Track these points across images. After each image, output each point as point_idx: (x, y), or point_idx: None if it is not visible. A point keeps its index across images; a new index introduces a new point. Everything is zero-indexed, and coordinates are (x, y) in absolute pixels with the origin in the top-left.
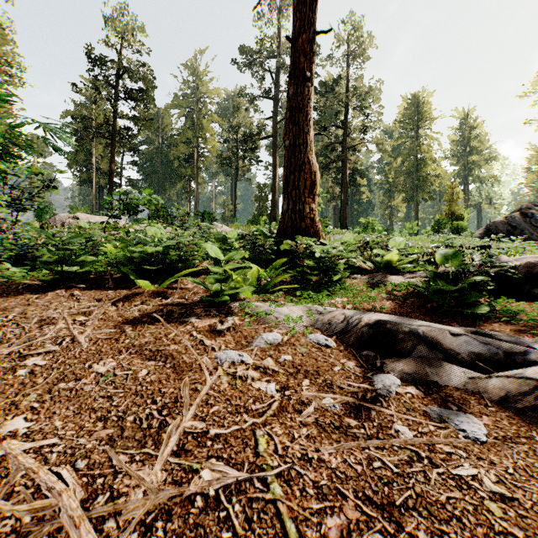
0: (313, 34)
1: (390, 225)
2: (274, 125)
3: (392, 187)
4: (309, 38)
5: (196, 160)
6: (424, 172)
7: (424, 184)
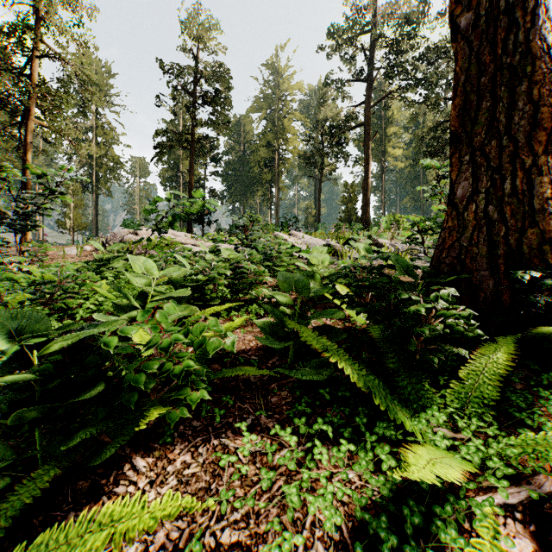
0: None
1: None
2: (366, 110)
3: None
4: None
5: (276, 164)
6: None
7: None
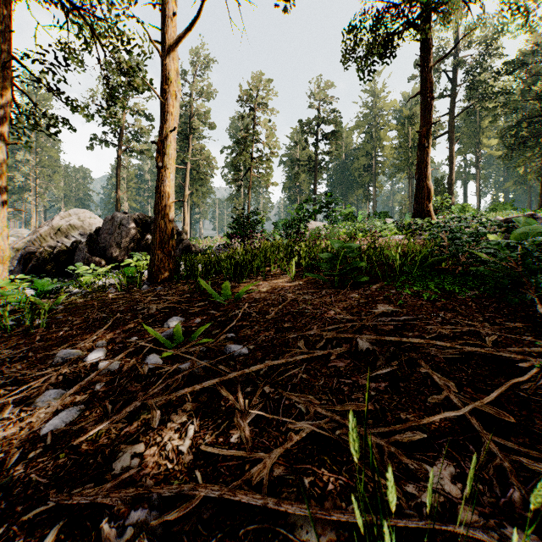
0: (430, 125)
1: None
2: (450, 121)
3: None
4: (427, 128)
5: (374, 168)
6: None
7: None
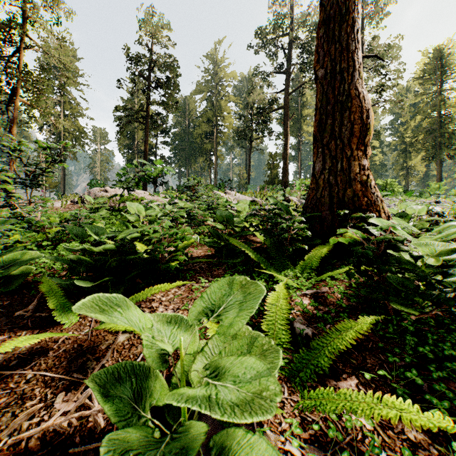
0: None
1: (406, 186)
2: (285, 96)
3: (408, 146)
4: None
5: (215, 137)
6: (448, 128)
7: (449, 141)
